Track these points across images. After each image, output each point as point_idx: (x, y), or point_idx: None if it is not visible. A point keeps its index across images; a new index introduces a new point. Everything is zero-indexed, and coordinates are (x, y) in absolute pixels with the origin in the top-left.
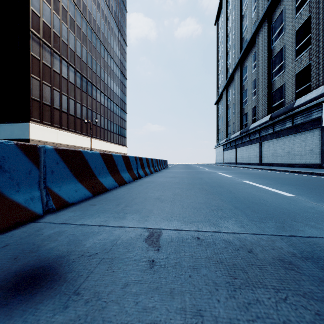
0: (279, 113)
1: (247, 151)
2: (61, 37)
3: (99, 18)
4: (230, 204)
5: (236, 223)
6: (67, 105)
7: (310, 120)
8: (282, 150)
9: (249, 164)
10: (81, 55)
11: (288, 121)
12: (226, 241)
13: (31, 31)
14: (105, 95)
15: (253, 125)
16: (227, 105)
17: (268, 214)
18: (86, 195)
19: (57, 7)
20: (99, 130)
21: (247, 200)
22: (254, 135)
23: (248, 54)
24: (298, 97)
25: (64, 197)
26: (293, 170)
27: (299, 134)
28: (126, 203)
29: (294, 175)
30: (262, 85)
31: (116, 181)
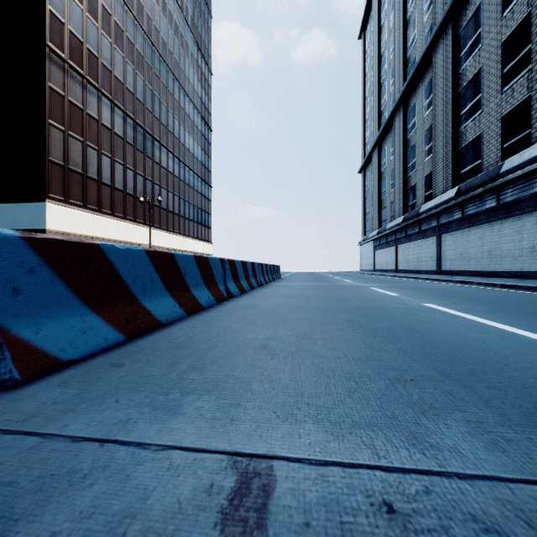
0: (473, 184)
1: (416, 250)
2: (100, 58)
3: (166, 28)
4: (426, 363)
5: (472, 432)
6: (111, 173)
7: (531, 196)
8: (479, 248)
9: (419, 272)
10: (134, 90)
11: (490, 198)
12: (484, 525)
13: (49, 46)
14: (174, 157)
15: (427, 205)
16: (380, 172)
17: (535, 397)
18: (110, 339)
19: (94, 7)
20: (165, 216)
21: (458, 352)
22: (429, 223)
23: (417, 85)
24: (507, 156)
25: (47, 349)
26: (506, 283)
27: (510, 220)
28: (193, 361)
29: (512, 292)
30: (443, 136)
31: (181, 307)
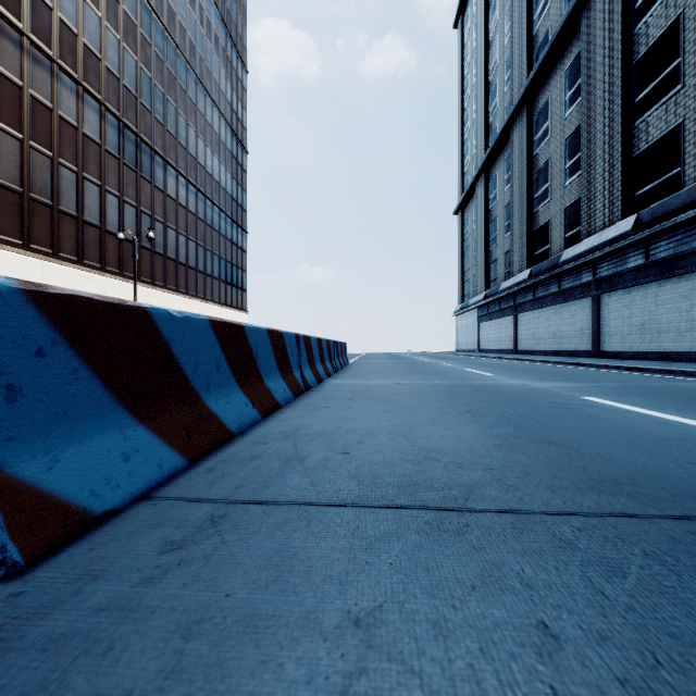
0: (669, 207)
1: (552, 321)
2: (55, 10)
3: None
4: None
5: None
6: (77, 196)
7: None
8: (682, 314)
9: (557, 353)
10: (120, 72)
11: None
12: None
13: None
14: (189, 184)
15: (574, 250)
16: (487, 210)
17: None
18: None
19: None
20: (173, 269)
21: None
22: (577, 278)
23: (551, 72)
24: None
25: None
26: None
27: None
28: None
29: None
30: (604, 139)
31: None
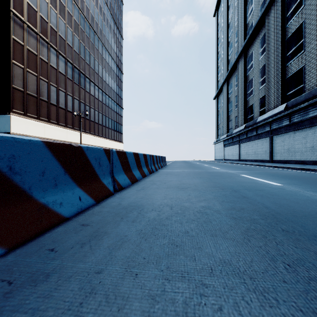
0: (298, 101)
1: (254, 147)
2: (49, 23)
3: (93, 8)
4: None
5: None
6: (56, 97)
7: None
8: (303, 145)
9: (256, 161)
10: (72, 45)
11: (313, 109)
12: None
13: (12, 11)
14: (99, 89)
15: (262, 117)
16: (228, 98)
17: None
18: None
19: None
20: (93, 125)
21: None
22: (263, 129)
23: (254, 40)
24: None
25: None
26: None
27: None
28: None
29: None
30: (274, 71)
31: None
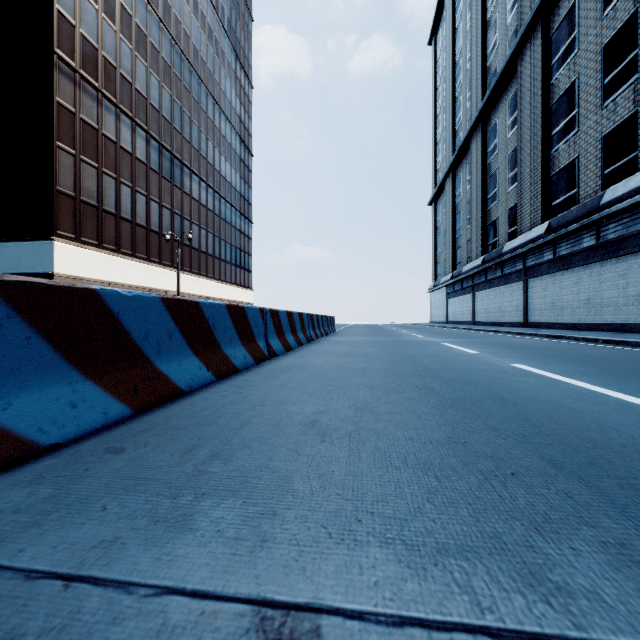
0: (567, 219)
1: (498, 298)
2: (118, 68)
3: (198, 32)
4: (529, 448)
5: (615, 564)
6: (131, 205)
7: (638, 232)
8: (574, 296)
9: (501, 324)
10: (159, 106)
11: (588, 235)
12: None
13: (57, 53)
14: (208, 187)
15: (511, 244)
16: (454, 204)
17: None
18: (111, 413)
19: (112, 7)
20: (197, 257)
21: (569, 432)
22: (513, 266)
23: (499, 99)
24: (609, 184)
25: (19, 430)
26: (610, 338)
27: (612, 261)
28: (217, 444)
29: (619, 350)
30: (531, 161)
31: (208, 369)
